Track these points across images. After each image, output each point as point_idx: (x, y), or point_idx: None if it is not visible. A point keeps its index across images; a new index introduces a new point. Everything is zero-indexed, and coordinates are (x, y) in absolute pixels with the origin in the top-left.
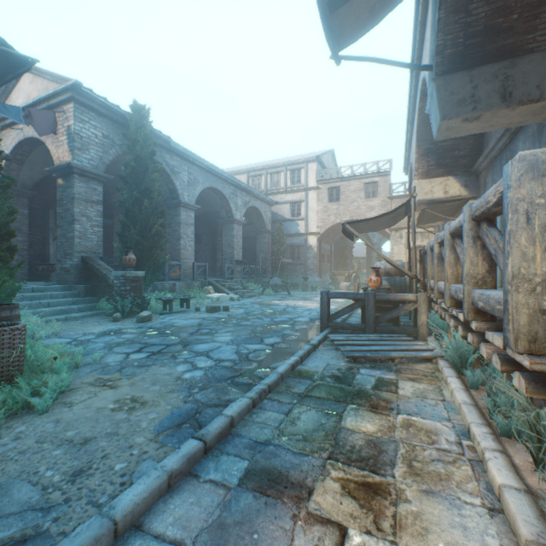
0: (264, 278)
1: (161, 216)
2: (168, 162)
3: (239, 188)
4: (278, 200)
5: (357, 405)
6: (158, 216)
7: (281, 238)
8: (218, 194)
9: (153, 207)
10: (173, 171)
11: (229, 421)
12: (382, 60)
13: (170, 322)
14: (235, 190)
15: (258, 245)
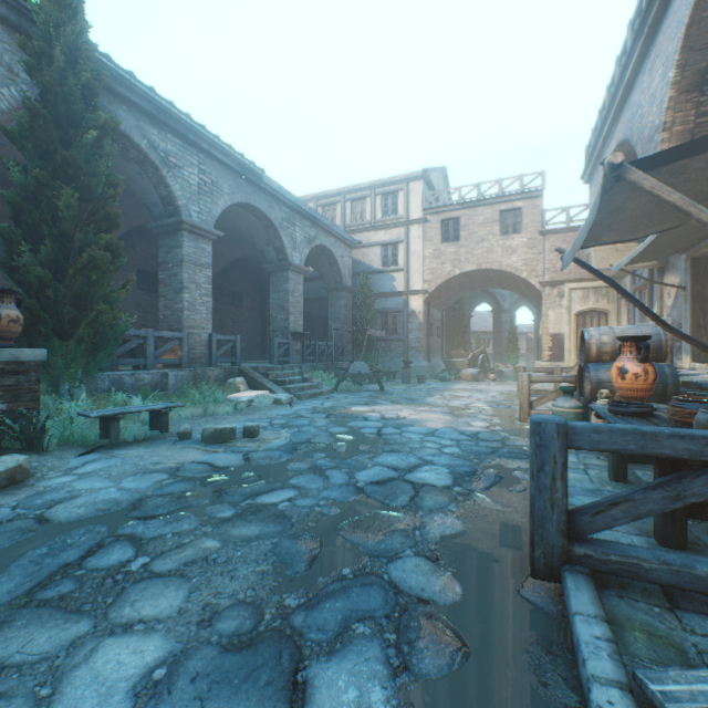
0: (341, 362)
1: (109, 228)
2: (155, 142)
3: (298, 212)
4: (362, 242)
5: None
6: (100, 227)
7: (367, 298)
8: (261, 220)
9: (89, 208)
10: (166, 161)
11: None
12: None
13: (53, 497)
14: (290, 215)
15: (330, 309)
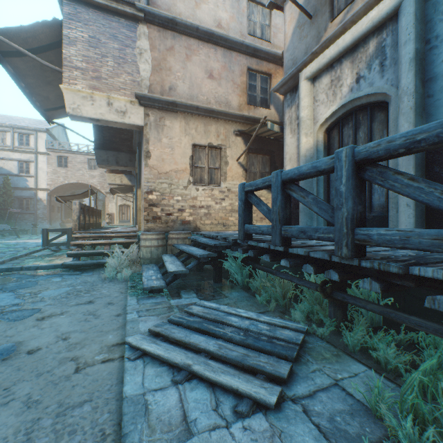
0: None
1: None
2: None
3: None
4: (4, 156)
5: (51, 257)
6: None
7: (8, 191)
8: None
9: None
10: None
11: (4, 261)
12: (75, 132)
13: None
14: None
15: None
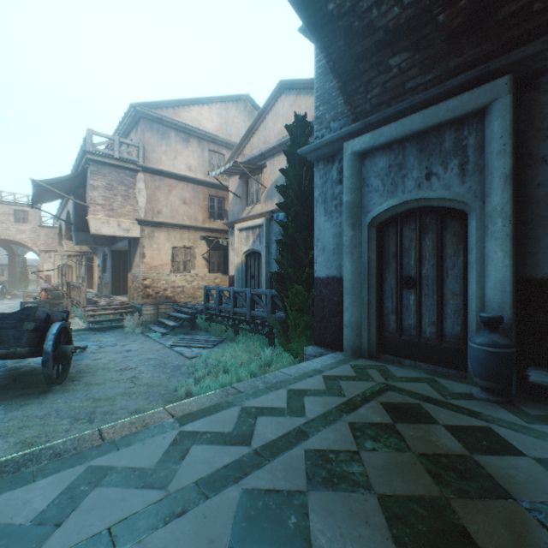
0: None
1: None
2: None
3: None
4: None
5: None
6: None
7: None
8: None
9: None
10: None
11: None
12: (54, 215)
13: None
14: None
15: None
